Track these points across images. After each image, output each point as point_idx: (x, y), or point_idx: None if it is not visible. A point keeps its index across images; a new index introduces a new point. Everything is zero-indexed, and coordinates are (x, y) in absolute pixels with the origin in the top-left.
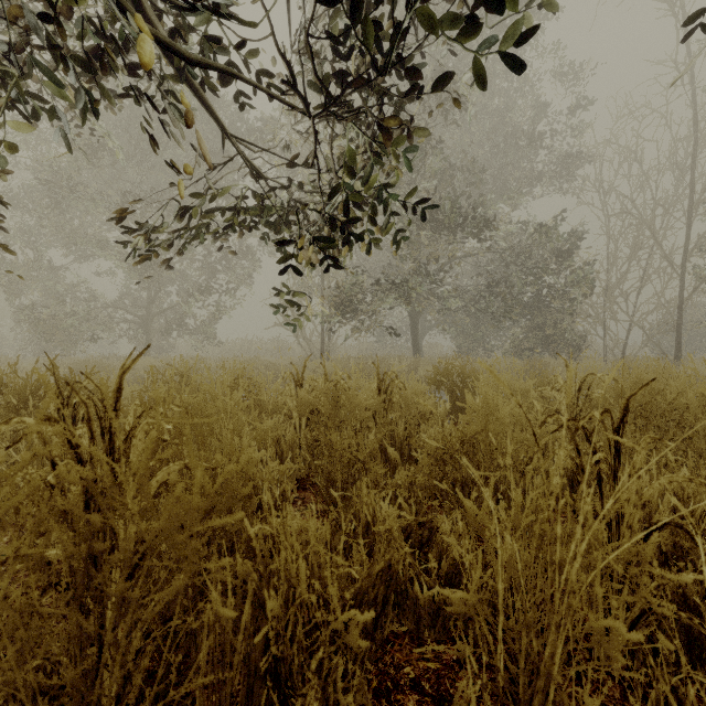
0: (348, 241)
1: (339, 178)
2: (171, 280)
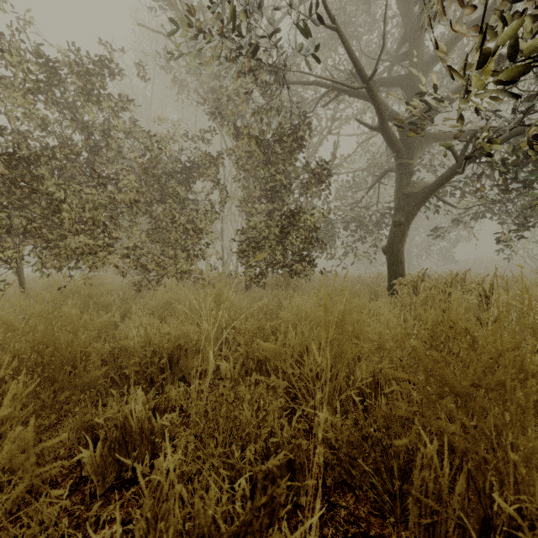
0: (525, 228)
1: (517, 212)
2: (421, 225)
